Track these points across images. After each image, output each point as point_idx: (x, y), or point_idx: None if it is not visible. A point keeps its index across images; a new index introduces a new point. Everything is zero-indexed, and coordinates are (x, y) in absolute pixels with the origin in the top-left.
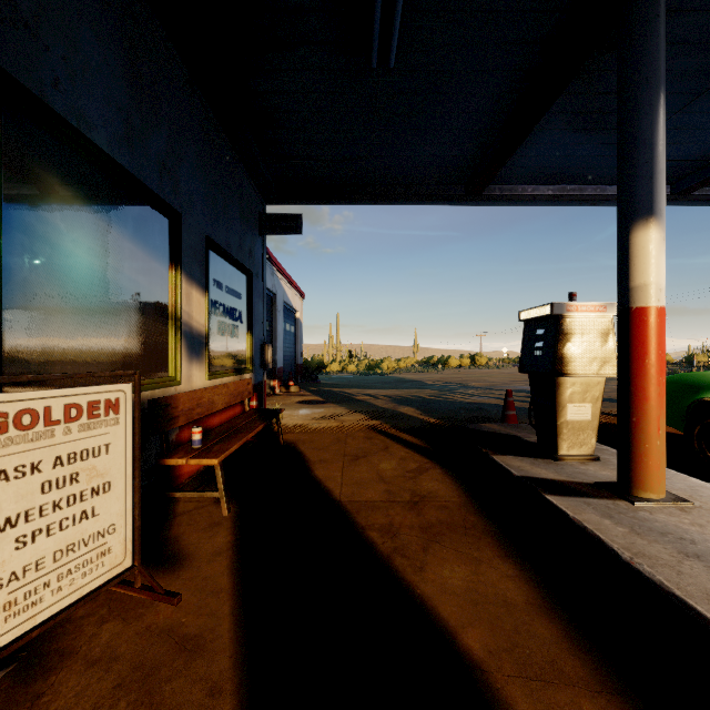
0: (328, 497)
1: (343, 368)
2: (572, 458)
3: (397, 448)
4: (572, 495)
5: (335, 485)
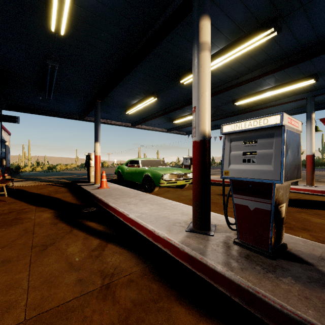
0: (34, 193)
1: (33, 169)
2: (93, 182)
3: (55, 186)
4: (86, 185)
5: (36, 192)
